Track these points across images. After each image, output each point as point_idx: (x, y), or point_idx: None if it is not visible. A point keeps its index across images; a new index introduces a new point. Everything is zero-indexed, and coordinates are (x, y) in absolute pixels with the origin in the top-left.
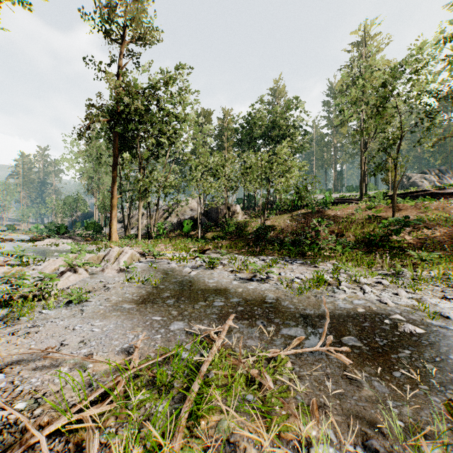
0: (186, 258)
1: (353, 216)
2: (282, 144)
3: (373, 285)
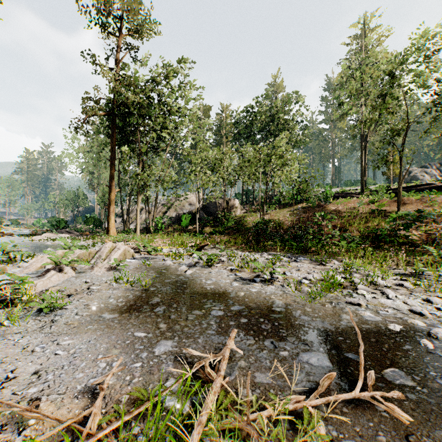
0: (182, 255)
1: (355, 210)
2: (282, 136)
3: (394, 288)
